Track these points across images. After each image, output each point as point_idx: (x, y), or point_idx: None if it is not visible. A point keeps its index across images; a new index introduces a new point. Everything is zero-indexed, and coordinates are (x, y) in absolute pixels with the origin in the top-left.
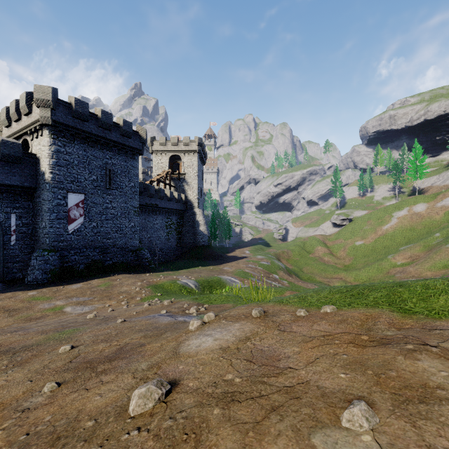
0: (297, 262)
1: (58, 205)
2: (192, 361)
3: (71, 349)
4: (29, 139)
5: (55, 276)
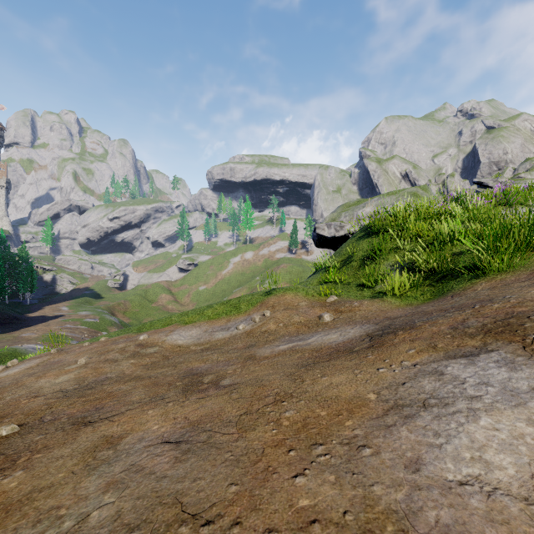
0: (136, 314)
1: None
2: (5, 377)
3: None
4: None
5: None
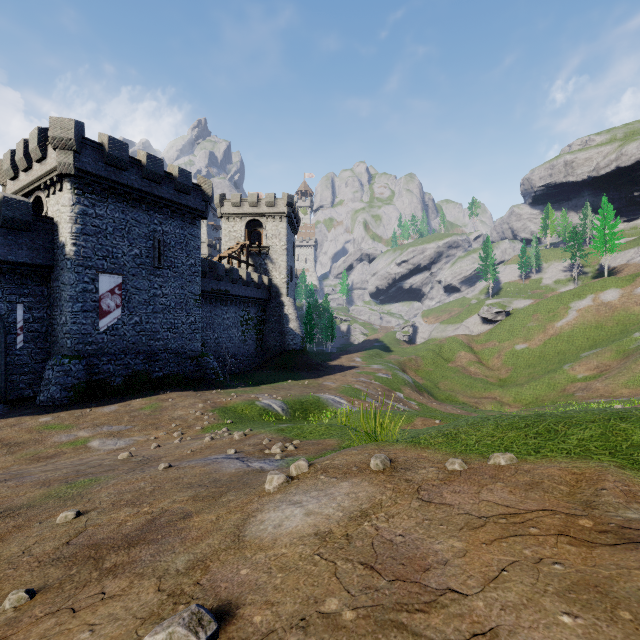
0: (430, 374)
1: (84, 292)
2: (265, 560)
3: (75, 517)
4: (44, 197)
5: (80, 393)
